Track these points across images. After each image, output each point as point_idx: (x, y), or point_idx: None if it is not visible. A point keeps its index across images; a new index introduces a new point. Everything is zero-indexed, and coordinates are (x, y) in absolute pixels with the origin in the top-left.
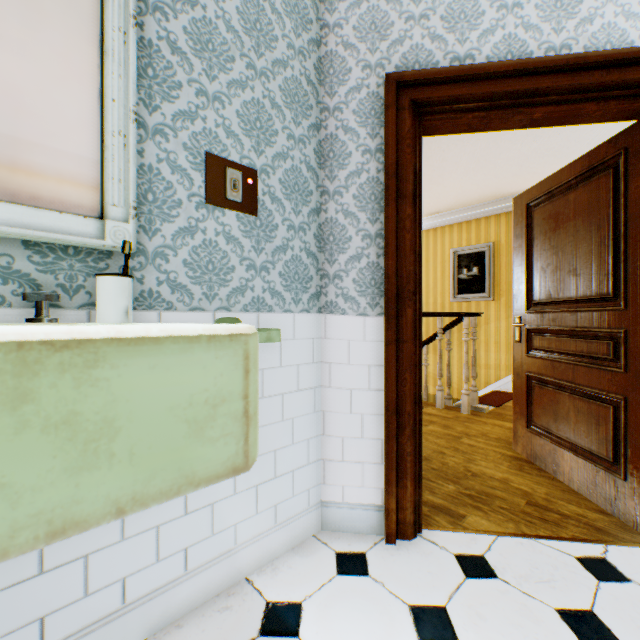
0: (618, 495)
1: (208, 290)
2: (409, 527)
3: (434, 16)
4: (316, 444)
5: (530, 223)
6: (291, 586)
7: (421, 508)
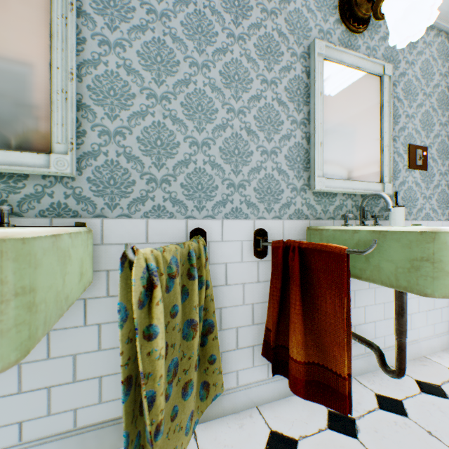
0: None
1: (408, 210)
2: None
3: None
4: None
5: None
6: None
7: None
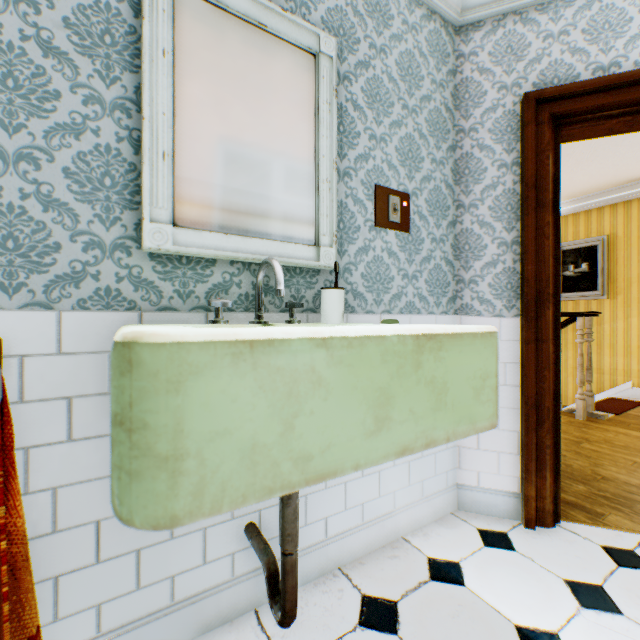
0: None
1: (376, 297)
2: (548, 515)
3: (574, 31)
4: None
5: None
6: (444, 549)
7: (559, 500)
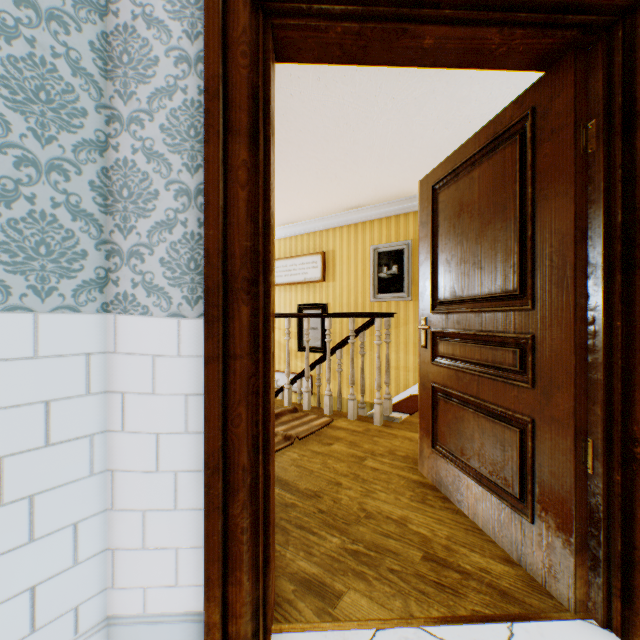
0: (525, 540)
1: None
2: None
3: None
4: (97, 527)
5: (436, 208)
6: None
7: (270, 605)
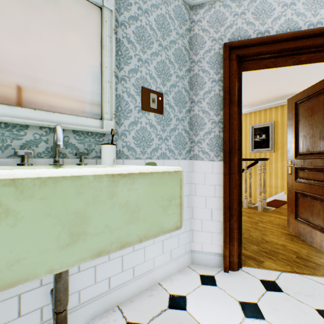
0: None
1: (142, 149)
2: (235, 265)
3: (248, 13)
4: (188, 222)
5: (297, 112)
6: (180, 288)
7: (241, 256)
